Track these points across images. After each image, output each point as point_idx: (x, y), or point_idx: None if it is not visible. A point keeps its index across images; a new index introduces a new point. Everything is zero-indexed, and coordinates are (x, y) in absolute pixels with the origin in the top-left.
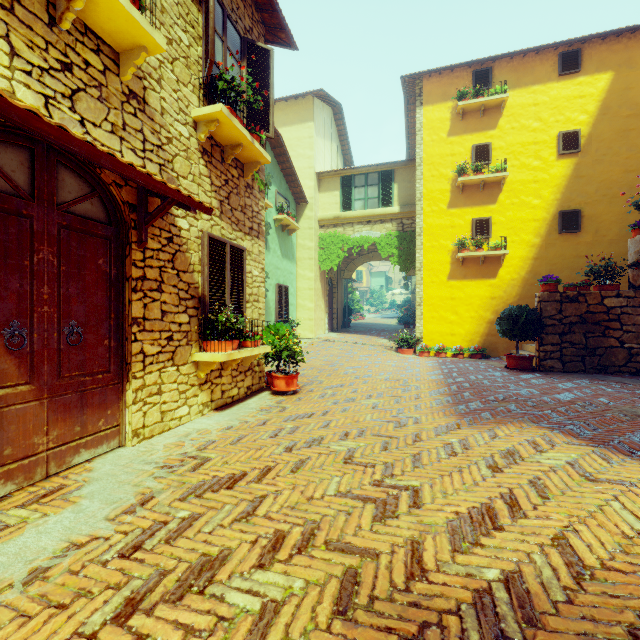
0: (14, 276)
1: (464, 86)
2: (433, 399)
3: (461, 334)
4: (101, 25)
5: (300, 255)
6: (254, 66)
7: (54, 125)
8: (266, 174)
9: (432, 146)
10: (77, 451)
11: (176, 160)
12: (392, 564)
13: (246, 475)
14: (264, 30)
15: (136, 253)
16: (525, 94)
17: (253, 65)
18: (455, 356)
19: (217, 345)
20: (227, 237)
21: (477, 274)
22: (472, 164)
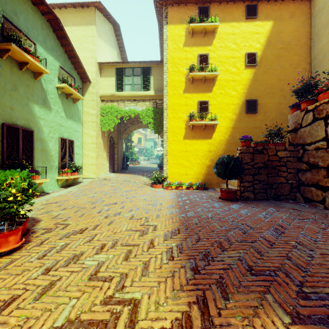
0: None
1: (193, 16)
2: (165, 248)
3: (191, 174)
4: None
5: (85, 119)
6: None
7: None
8: None
9: (174, 51)
10: None
11: None
12: None
13: None
14: None
15: None
16: (228, 27)
17: None
18: (188, 188)
19: None
20: None
21: (201, 136)
22: (198, 64)
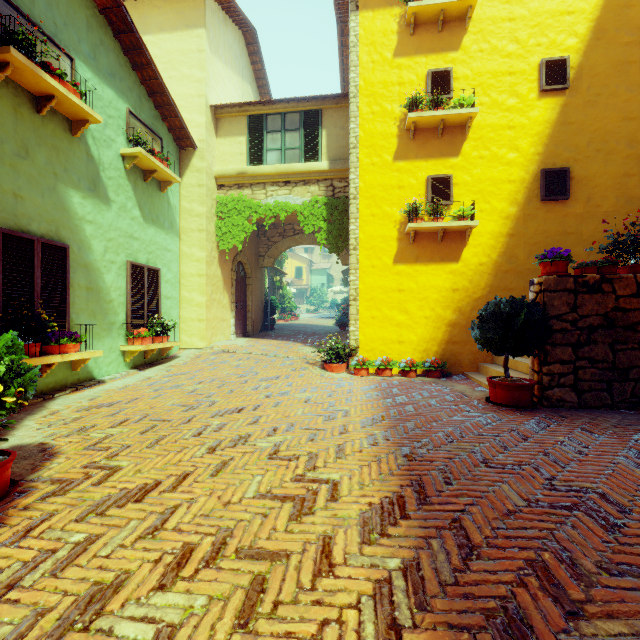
0: None
1: None
2: (369, 578)
3: (412, 341)
4: None
5: (185, 225)
6: None
7: None
8: None
9: (372, 69)
10: None
11: None
12: None
13: None
14: None
15: None
16: (497, 4)
17: None
18: (404, 374)
19: None
20: None
21: (434, 256)
22: (428, 93)
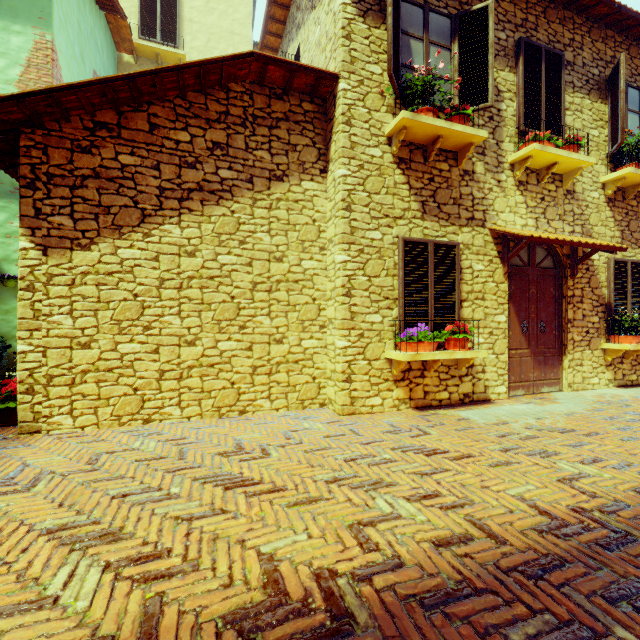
0: (523, 301)
1: None
2: None
3: None
4: (557, 169)
5: None
6: None
7: (561, 240)
8: None
9: None
10: (542, 386)
11: (590, 217)
12: None
13: None
14: None
15: (569, 282)
16: None
17: None
18: None
19: (623, 338)
20: (626, 256)
21: None
22: None
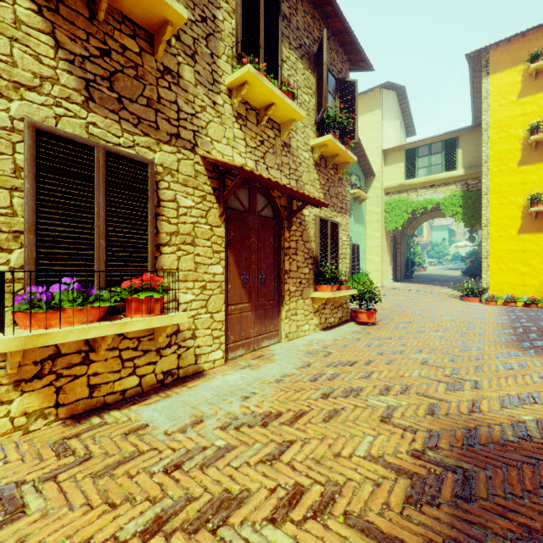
0: (244, 250)
1: (538, 47)
2: (497, 336)
3: (534, 285)
4: (275, 115)
5: (368, 219)
6: (344, 96)
7: (274, 182)
8: (350, 167)
9: (500, 110)
10: (263, 340)
11: (303, 175)
12: (459, 406)
13: (358, 362)
14: (349, 65)
15: (286, 234)
16: None
17: (343, 95)
18: (526, 306)
19: (325, 287)
20: (328, 216)
21: None
22: None
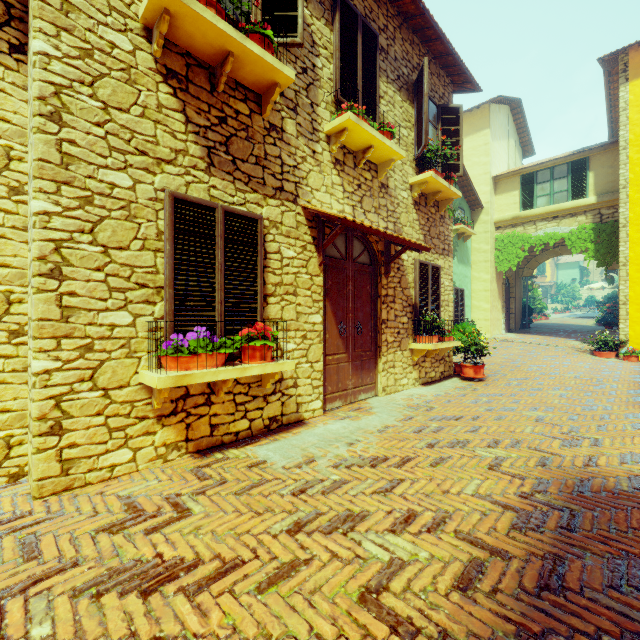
0: (341, 299)
1: None
2: (631, 396)
3: None
4: (373, 156)
5: (475, 258)
6: (447, 124)
7: (375, 229)
8: (453, 202)
9: None
10: (360, 393)
11: (401, 216)
12: (574, 460)
13: (463, 417)
14: (452, 87)
15: (384, 280)
16: None
17: (446, 124)
18: None
19: (426, 338)
20: (428, 260)
21: None
22: None
